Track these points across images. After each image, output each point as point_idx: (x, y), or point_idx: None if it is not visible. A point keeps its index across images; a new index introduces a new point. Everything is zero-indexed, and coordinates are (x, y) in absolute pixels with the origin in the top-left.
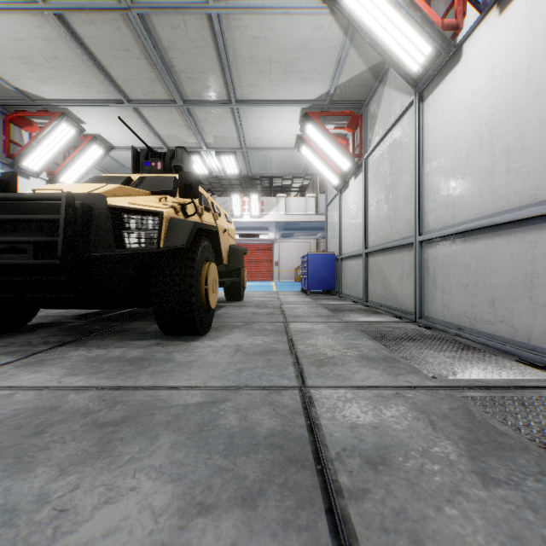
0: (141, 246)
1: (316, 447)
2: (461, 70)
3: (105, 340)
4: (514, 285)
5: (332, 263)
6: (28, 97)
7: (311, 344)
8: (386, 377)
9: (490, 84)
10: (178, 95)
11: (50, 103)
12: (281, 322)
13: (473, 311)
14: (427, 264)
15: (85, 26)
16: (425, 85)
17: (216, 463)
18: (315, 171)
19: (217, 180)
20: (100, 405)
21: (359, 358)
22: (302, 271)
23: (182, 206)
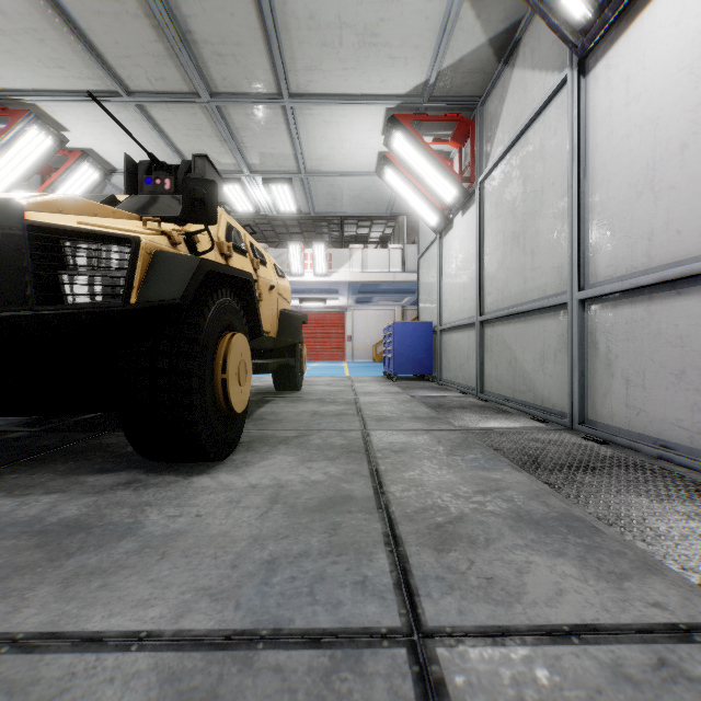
0: (94, 301)
1: None
2: (668, 1)
3: (37, 474)
4: None
5: (428, 336)
6: None
7: (414, 481)
8: (599, 587)
9: None
10: (202, 83)
11: (9, 95)
12: (358, 430)
13: (694, 419)
14: (595, 336)
15: None
16: (591, 45)
17: None
18: (403, 208)
19: (271, 227)
20: None
21: (515, 521)
22: (385, 348)
23: (186, 236)
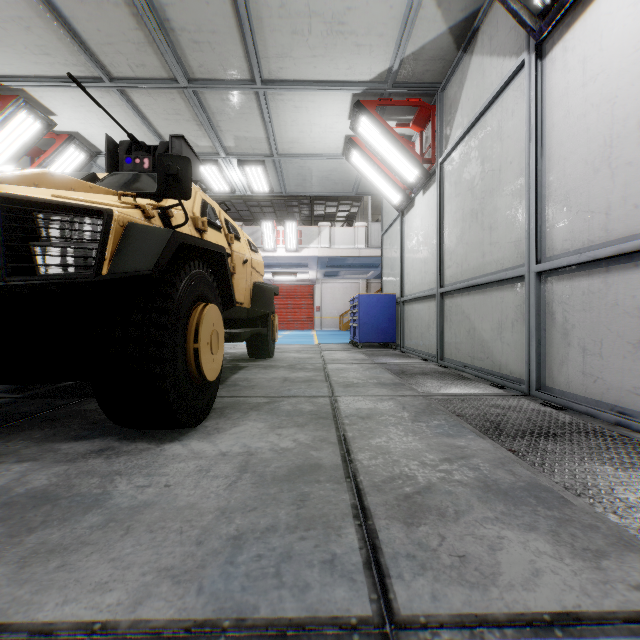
0: (67, 272)
1: None
2: None
3: (13, 441)
4: None
5: (391, 307)
6: None
7: (381, 448)
8: (576, 567)
9: None
10: (180, 69)
11: None
12: (326, 396)
13: None
14: (551, 306)
15: None
16: (549, 29)
17: None
18: (367, 189)
19: (246, 207)
20: None
21: (483, 492)
22: (351, 318)
23: (161, 210)
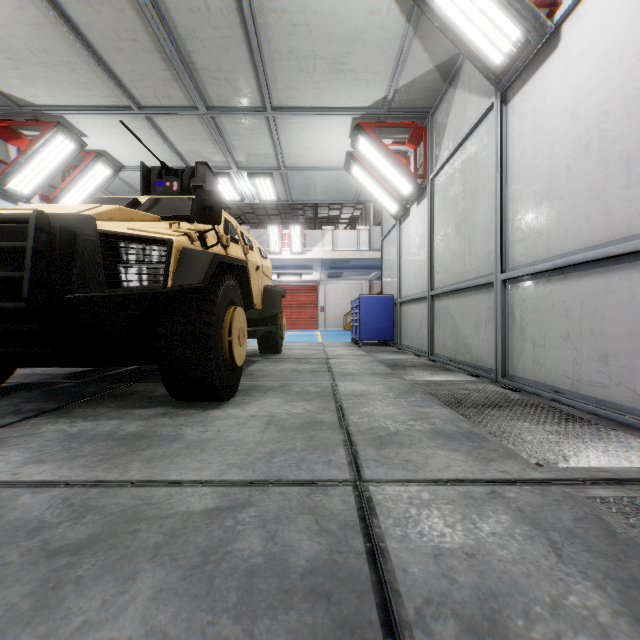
0: (142, 285)
1: (382, 596)
2: (560, 59)
3: (97, 408)
4: (635, 336)
5: (389, 308)
6: (14, 102)
7: (367, 413)
8: (473, 464)
9: (600, 73)
10: (200, 100)
11: (42, 110)
12: (328, 382)
13: (575, 370)
14: (513, 308)
15: (80, 9)
16: (510, 82)
17: (220, 633)
18: (368, 197)
19: (252, 210)
20: (61, 515)
21: (432, 435)
22: (353, 318)
23: (199, 234)
